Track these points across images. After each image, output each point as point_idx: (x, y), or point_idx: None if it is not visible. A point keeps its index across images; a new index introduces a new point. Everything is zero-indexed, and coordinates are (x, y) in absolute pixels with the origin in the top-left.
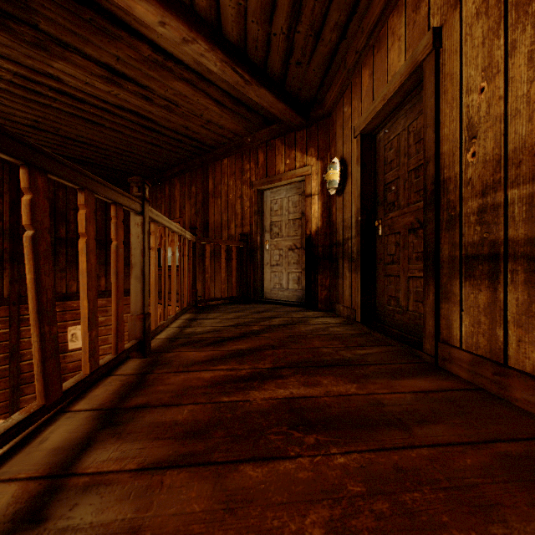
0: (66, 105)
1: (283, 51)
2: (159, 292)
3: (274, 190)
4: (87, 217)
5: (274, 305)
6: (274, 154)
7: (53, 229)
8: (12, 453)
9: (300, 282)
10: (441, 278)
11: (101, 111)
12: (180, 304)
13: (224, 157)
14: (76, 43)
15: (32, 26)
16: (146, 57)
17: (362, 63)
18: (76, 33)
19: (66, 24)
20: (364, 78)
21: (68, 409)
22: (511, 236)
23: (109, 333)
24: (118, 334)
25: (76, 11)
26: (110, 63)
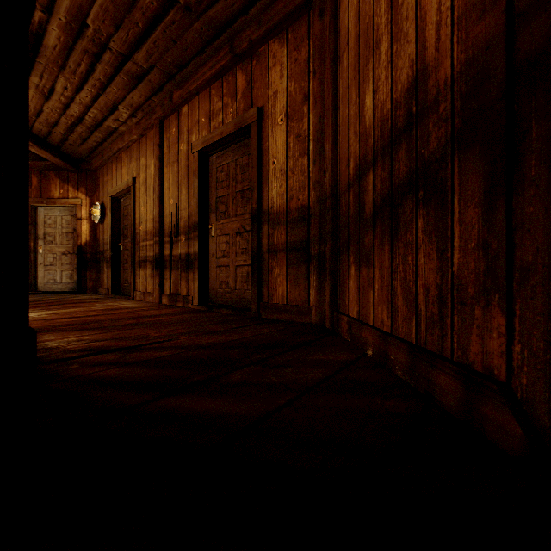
0: None
1: (61, 138)
2: None
3: (48, 208)
4: None
5: (49, 294)
6: (49, 182)
7: None
8: None
9: (73, 277)
10: (136, 268)
11: None
12: None
13: None
14: None
15: None
16: None
17: (113, 160)
18: None
19: None
20: (114, 169)
21: None
22: (147, 255)
23: None
24: None
25: None
26: None
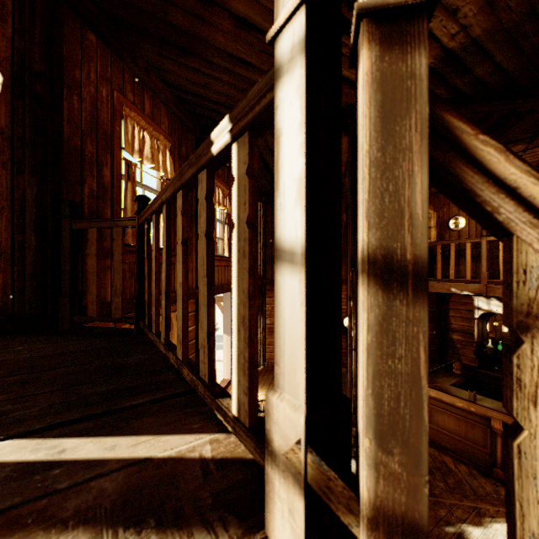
0: None
1: None
2: None
3: None
4: None
5: None
6: None
7: None
8: None
9: None
10: None
11: None
12: None
13: None
14: None
15: None
16: None
17: None
18: None
19: None
20: None
21: None
22: None
23: None
24: None
25: None
26: None
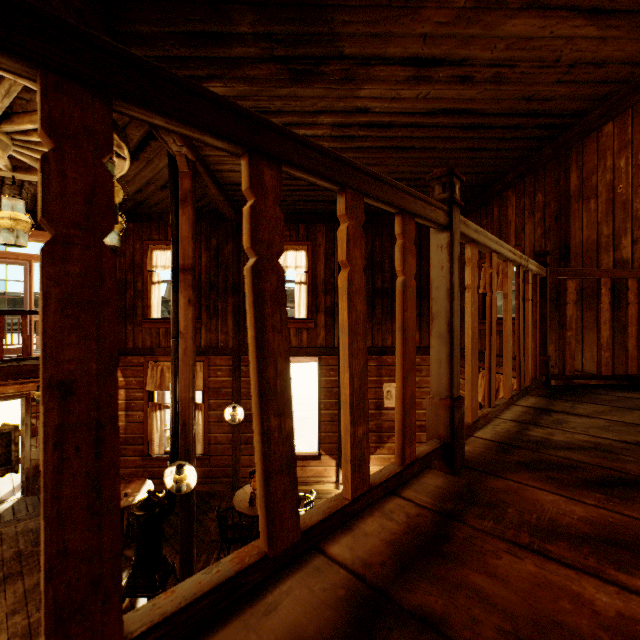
0: (375, 140)
1: None
2: (483, 354)
3: None
4: (349, 235)
5: None
6: None
7: (371, 280)
8: (233, 609)
9: None
10: None
11: (409, 130)
12: (517, 381)
13: (603, 122)
14: (378, 50)
15: (338, 58)
16: (461, 8)
17: None
18: (376, 34)
19: (366, 30)
20: None
21: (324, 545)
22: None
23: (423, 396)
24: (404, 432)
25: (374, 2)
26: (415, 53)
